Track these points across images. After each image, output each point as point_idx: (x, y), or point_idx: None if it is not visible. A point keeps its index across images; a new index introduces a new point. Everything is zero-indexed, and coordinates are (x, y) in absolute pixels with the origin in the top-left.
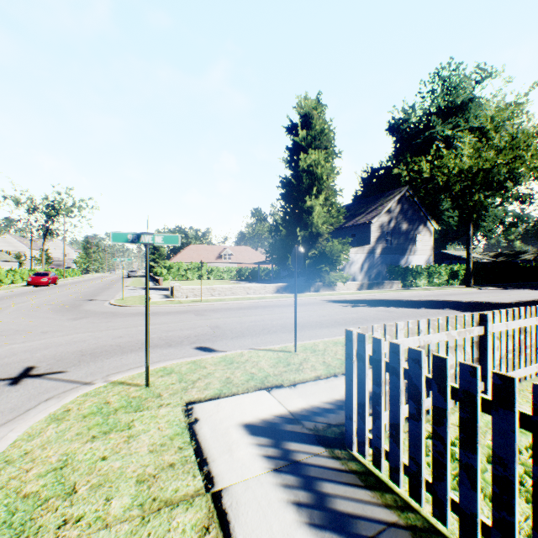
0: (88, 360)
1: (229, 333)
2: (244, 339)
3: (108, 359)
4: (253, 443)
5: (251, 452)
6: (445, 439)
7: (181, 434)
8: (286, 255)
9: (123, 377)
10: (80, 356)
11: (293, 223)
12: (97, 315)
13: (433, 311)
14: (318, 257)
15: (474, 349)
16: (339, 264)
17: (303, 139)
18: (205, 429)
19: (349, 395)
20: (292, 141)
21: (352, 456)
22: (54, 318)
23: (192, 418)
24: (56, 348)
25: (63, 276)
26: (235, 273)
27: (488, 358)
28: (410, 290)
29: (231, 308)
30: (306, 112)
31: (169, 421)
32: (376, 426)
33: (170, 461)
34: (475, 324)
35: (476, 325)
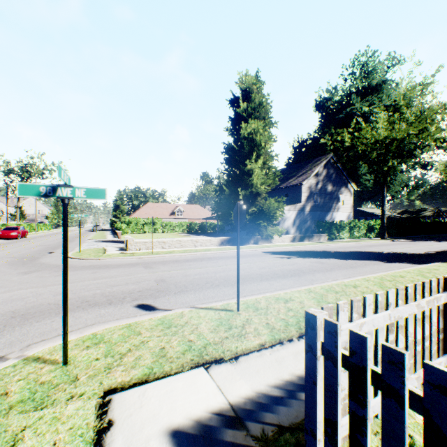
0: (16, 323)
1: (173, 287)
2: (187, 294)
3: (38, 322)
4: None
5: None
6: None
7: None
8: (229, 211)
9: (42, 350)
10: (9, 318)
11: (236, 184)
12: (50, 269)
13: (360, 262)
14: (257, 214)
15: (440, 318)
16: (275, 220)
17: (244, 111)
18: (117, 443)
19: (311, 402)
20: (235, 112)
21: None
22: (5, 272)
23: (105, 420)
24: None
25: (35, 230)
26: (186, 227)
27: None
28: (335, 242)
29: (179, 260)
30: (246, 87)
31: (72, 428)
32: None
33: None
34: (440, 290)
35: (441, 291)
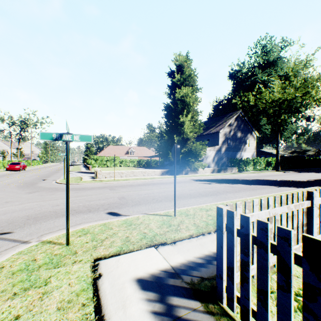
0: (31, 223)
1: (130, 202)
2: (140, 206)
3: (45, 222)
4: (143, 298)
5: (141, 308)
6: (319, 315)
7: (86, 289)
8: (167, 151)
9: (52, 237)
10: (26, 219)
11: (172, 132)
12: (46, 190)
13: (259, 186)
14: (187, 153)
15: (304, 217)
16: (200, 157)
17: (178, 80)
18: (106, 284)
19: (219, 259)
20: (171, 81)
21: (224, 311)
22: (16, 192)
23: (97, 273)
24: (11, 214)
25: (30, 165)
26: (137, 163)
27: (314, 223)
28: (243, 173)
29: (133, 185)
30: (180, 63)
31: (78, 277)
32: (244, 288)
33: (72, 320)
34: (304, 199)
35: (305, 200)
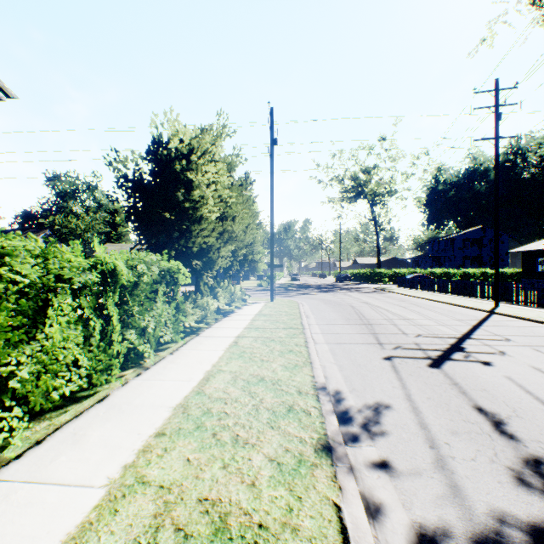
0: None
1: None
2: None
3: None
4: None
5: None
6: None
7: None
8: None
9: None
10: None
11: None
12: None
13: None
14: None
15: None
16: None
17: None
18: None
19: None
20: None
21: None
22: None
23: None
24: None
25: None
26: None
27: None
28: None
29: None
30: None
31: None
32: None
33: None
34: None
35: None
